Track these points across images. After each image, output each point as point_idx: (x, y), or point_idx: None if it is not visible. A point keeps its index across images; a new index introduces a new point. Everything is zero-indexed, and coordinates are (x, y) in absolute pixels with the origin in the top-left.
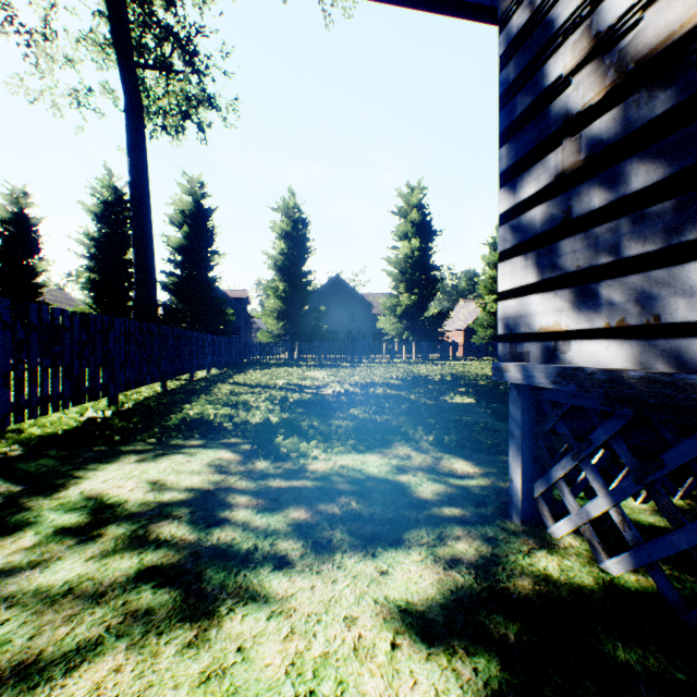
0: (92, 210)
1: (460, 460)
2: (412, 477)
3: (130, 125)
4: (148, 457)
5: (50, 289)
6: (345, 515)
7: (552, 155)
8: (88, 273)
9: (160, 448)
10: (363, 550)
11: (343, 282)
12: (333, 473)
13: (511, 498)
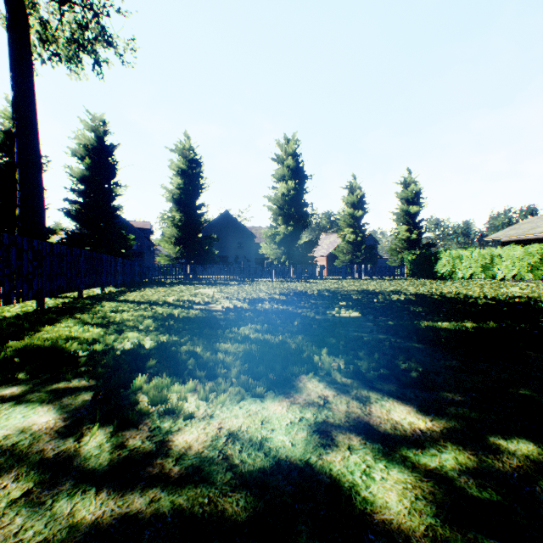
0: None
1: (394, 402)
2: (348, 454)
3: (12, 39)
4: None
5: None
6: None
7: None
8: None
9: None
10: None
11: (232, 217)
12: (216, 457)
13: None
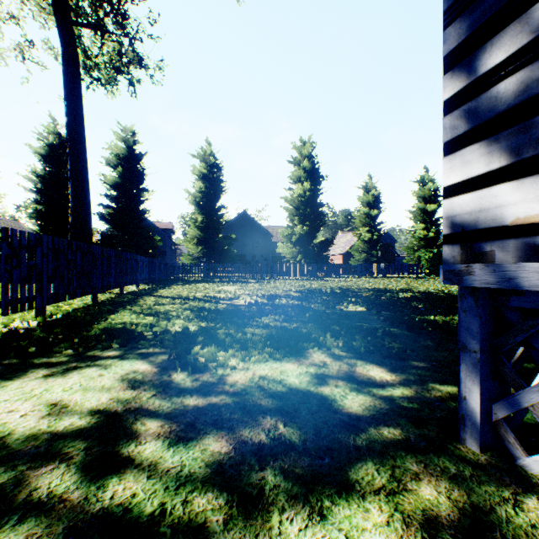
0: (38, 152)
1: (374, 366)
2: (334, 388)
3: (66, 73)
4: (58, 371)
5: (6, 219)
6: (274, 445)
7: (538, 3)
8: (35, 205)
9: (75, 359)
10: (305, 506)
11: (249, 217)
12: (254, 385)
13: (463, 419)
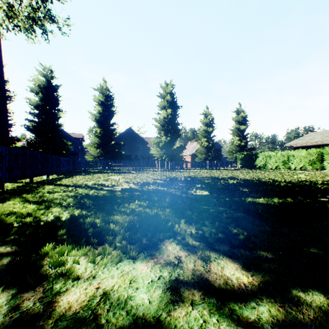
0: None
1: (227, 260)
2: (190, 309)
3: None
4: None
5: None
6: None
7: None
8: None
9: None
10: None
11: (133, 131)
12: (88, 317)
13: None
